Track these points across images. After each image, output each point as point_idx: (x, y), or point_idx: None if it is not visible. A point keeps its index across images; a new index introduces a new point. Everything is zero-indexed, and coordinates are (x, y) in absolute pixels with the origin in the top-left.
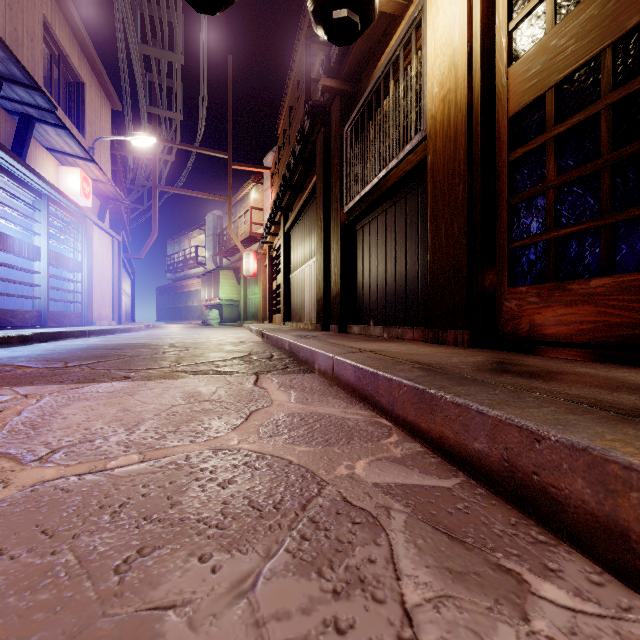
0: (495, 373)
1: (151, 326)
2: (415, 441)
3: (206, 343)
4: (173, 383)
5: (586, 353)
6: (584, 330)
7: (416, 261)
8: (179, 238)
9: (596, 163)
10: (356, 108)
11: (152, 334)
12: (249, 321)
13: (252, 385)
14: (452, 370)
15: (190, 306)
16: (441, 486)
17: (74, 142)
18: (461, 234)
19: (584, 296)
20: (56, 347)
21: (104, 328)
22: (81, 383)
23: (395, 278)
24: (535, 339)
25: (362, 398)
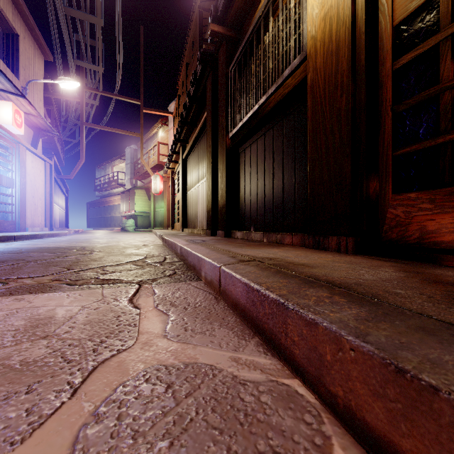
0: None
1: (80, 231)
2: None
3: (113, 246)
4: (33, 300)
5: None
6: None
7: (293, 175)
8: (105, 165)
9: None
10: (239, 49)
11: (74, 238)
12: (157, 228)
13: (126, 302)
14: (400, 302)
15: (113, 216)
16: None
17: (4, 78)
18: (344, 143)
19: None
20: None
21: (31, 233)
22: None
23: (273, 191)
24: (427, 246)
25: (258, 330)
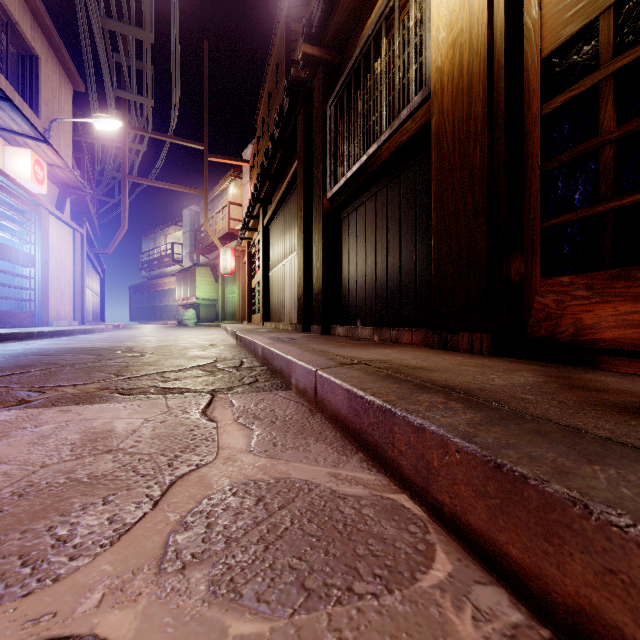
0: (607, 416)
1: (121, 326)
2: (490, 577)
3: (170, 346)
4: (83, 412)
5: None
6: None
7: (413, 250)
8: (154, 234)
9: None
10: (341, 78)
11: (115, 336)
12: (227, 321)
13: (199, 414)
14: (523, 407)
15: (166, 305)
16: None
17: (21, 118)
18: (478, 210)
19: None
20: None
21: (58, 329)
22: None
23: (387, 271)
24: (584, 345)
25: (361, 444)
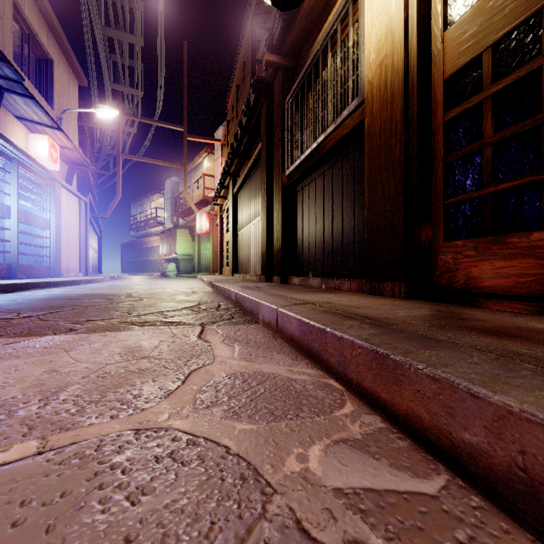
0: (454, 331)
1: (115, 277)
2: (373, 412)
3: (160, 293)
4: (116, 336)
5: (531, 306)
6: (524, 283)
7: (352, 218)
8: (141, 201)
9: (537, 118)
10: (296, 81)
11: (114, 285)
12: (202, 273)
13: (196, 338)
14: (406, 327)
15: (151, 260)
16: (424, 493)
17: (41, 111)
18: (398, 191)
19: (524, 249)
20: (18, 297)
21: (69, 279)
22: (22, 337)
23: (332, 234)
24: (472, 291)
25: (308, 354)
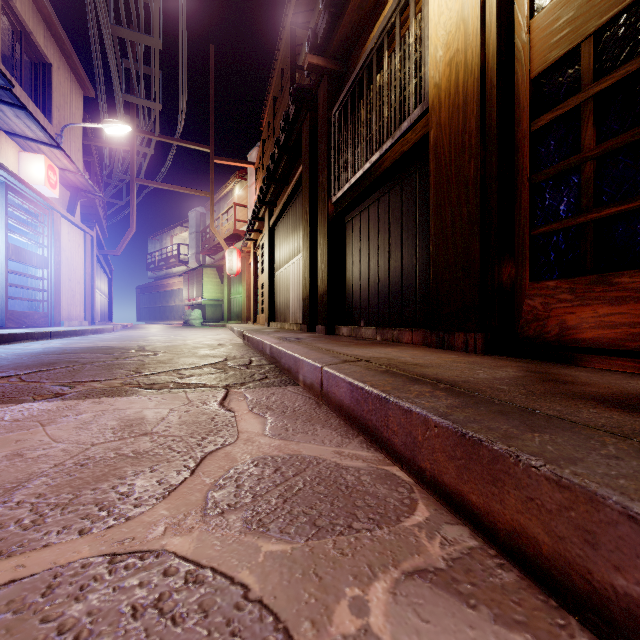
0: (562, 401)
1: (129, 326)
2: (457, 520)
3: (180, 346)
4: (114, 403)
5: None
6: (637, 334)
7: (414, 254)
8: (160, 235)
9: None
10: (345, 88)
11: (125, 335)
12: (233, 321)
13: (217, 405)
14: (495, 395)
15: (172, 306)
16: None
17: (36, 125)
18: (473, 219)
19: (637, 291)
20: (3, 351)
21: (71, 329)
22: None
23: (389, 274)
24: (567, 345)
25: (362, 429)
